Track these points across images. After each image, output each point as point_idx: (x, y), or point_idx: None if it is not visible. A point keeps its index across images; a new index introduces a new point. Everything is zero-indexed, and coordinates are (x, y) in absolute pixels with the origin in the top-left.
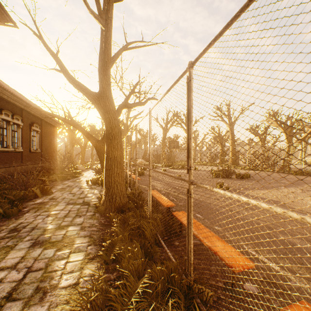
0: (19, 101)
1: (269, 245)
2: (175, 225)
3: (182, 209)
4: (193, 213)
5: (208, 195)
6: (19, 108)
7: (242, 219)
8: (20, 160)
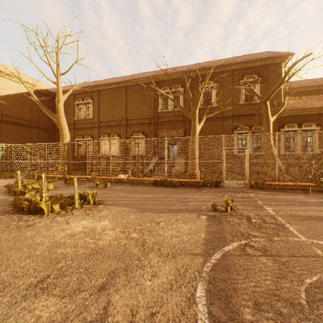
0: (305, 110)
1: (130, 189)
2: (157, 183)
3: (178, 189)
4: (169, 189)
5: (201, 199)
6: (315, 114)
7: (147, 192)
8: (316, 162)
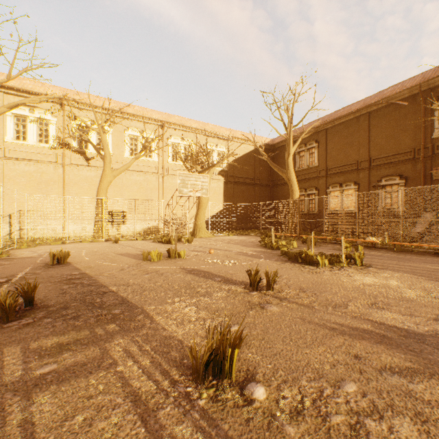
0: None
1: (395, 257)
2: None
3: None
4: None
5: None
6: None
7: (428, 263)
8: None
